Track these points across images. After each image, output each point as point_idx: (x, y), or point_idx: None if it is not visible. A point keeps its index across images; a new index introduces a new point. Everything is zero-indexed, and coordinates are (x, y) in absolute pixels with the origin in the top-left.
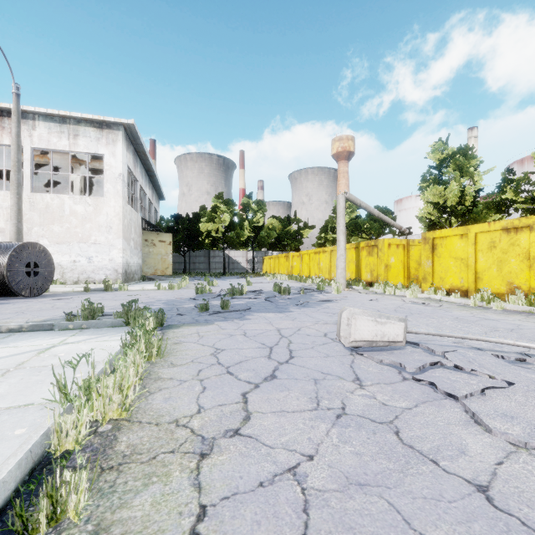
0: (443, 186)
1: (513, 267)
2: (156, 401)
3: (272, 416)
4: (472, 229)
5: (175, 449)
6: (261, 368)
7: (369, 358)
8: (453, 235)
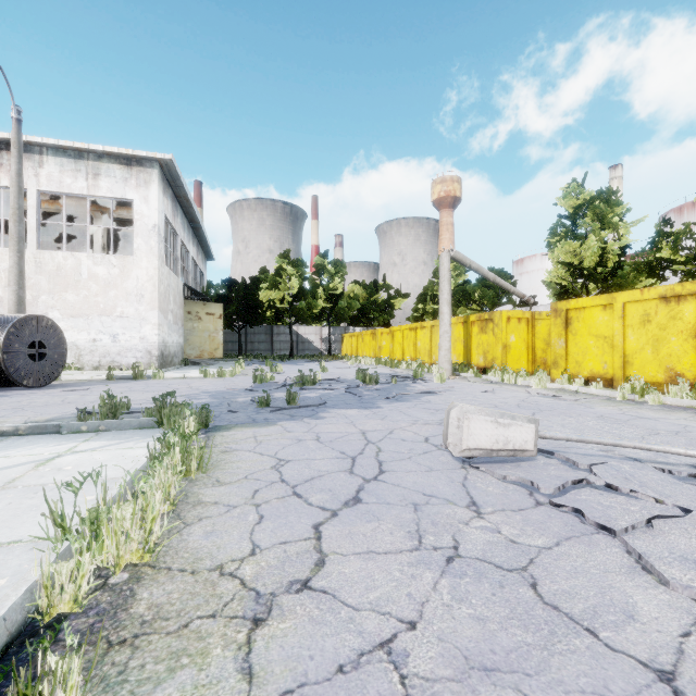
0: (578, 242)
1: (674, 349)
2: (194, 537)
3: (355, 560)
4: (619, 298)
5: (218, 611)
6: (340, 487)
7: (488, 472)
8: (593, 305)
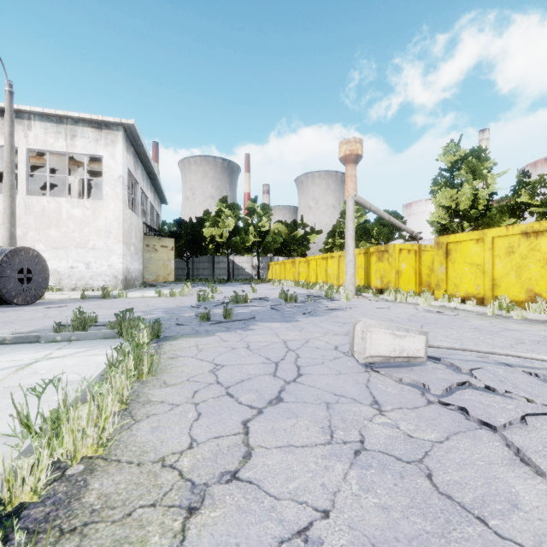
0: (455, 189)
1: (533, 274)
2: (141, 432)
3: (277, 453)
4: (489, 233)
5: (158, 501)
6: (265, 388)
7: (387, 375)
8: (468, 239)
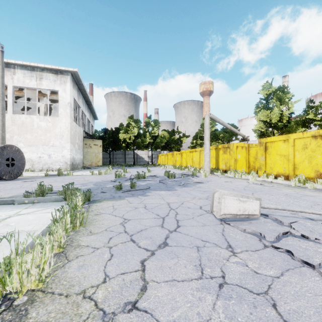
0: (269, 111)
1: (319, 161)
2: (71, 269)
3: (165, 286)
4: (291, 136)
5: None
6: (156, 236)
7: (235, 227)
8: (279, 140)
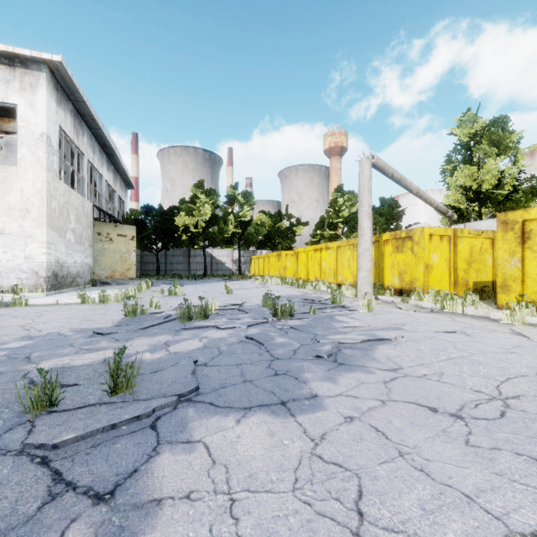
0: (475, 167)
1: None
2: None
3: None
4: None
5: None
6: None
7: None
8: None
